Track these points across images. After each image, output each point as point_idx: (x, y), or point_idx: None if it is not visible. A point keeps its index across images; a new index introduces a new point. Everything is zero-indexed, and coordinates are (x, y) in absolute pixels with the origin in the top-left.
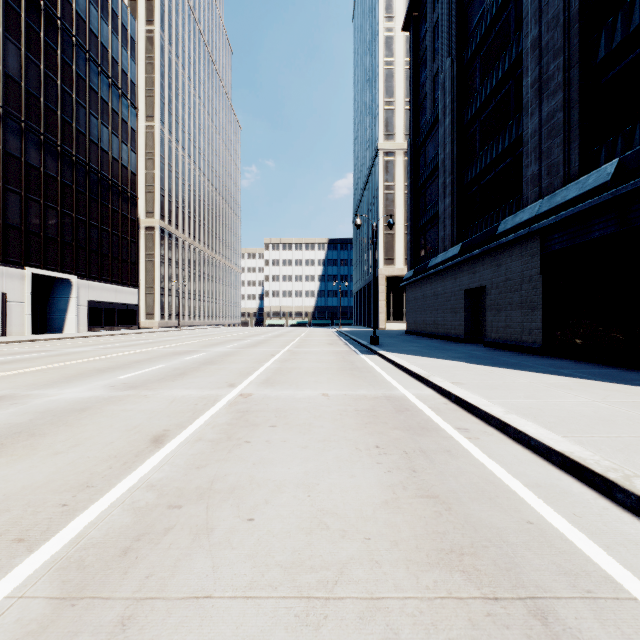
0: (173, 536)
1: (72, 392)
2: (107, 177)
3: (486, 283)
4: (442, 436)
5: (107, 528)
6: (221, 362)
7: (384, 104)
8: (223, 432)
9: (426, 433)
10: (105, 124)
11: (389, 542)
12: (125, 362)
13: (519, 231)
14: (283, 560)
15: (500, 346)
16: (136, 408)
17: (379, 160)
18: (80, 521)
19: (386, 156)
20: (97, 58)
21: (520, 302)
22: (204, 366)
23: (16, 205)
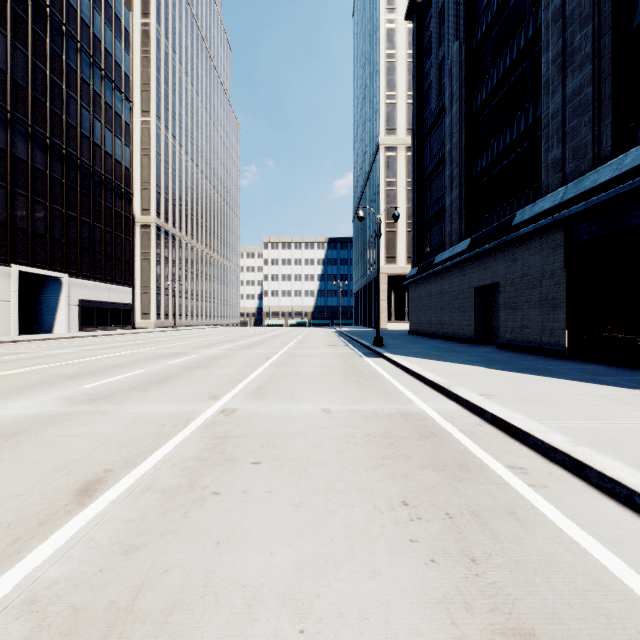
0: None
1: (16, 407)
2: (100, 172)
3: (499, 280)
4: (493, 482)
5: None
6: (209, 366)
7: (385, 98)
8: (185, 474)
9: (469, 476)
10: (98, 117)
11: None
12: (101, 366)
13: (540, 221)
14: None
15: (516, 348)
16: (83, 432)
17: (380, 155)
18: None
19: (388, 151)
20: (89, 49)
21: (540, 300)
22: (188, 371)
23: (1, 199)
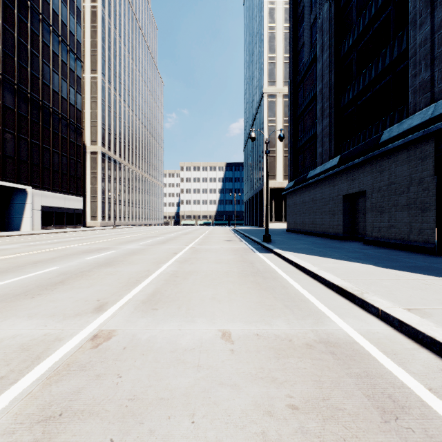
0: None
1: None
2: (57, 112)
3: (366, 188)
4: None
5: None
6: (119, 263)
7: (268, 59)
8: None
9: None
10: (56, 71)
11: None
12: (22, 263)
13: (410, 135)
14: None
15: (383, 244)
16: None
17: (264, 101)
18: None
19: (269, 98)
20: (49, 20)
21: (407, 204)
22: (97, 269)
23: None
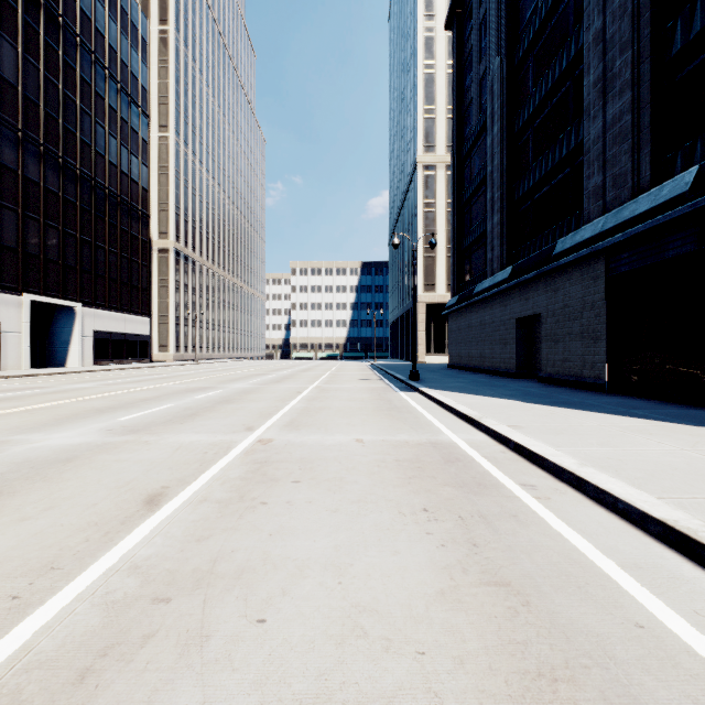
0: (153, 649)
1: (60, 437)
2: (115, 193)
3: (541, 311)
4: (504, 495)
5: (65, 635)
6: (239, 401)
7: (424, 112)
8: (234, 490)
9: (484, 491)
10: (113, 134)
11: (451, 659)
12: (129, 401)
13: (580, 251)
14: (303, 691)
15: (557, 382)
16: (133, 458)
17: (418, 174)
18: (30, 624)
19: (426, 170)
20: (104, 60)
21: (581, 332)
22: (219, 405)
23: (12, 224)
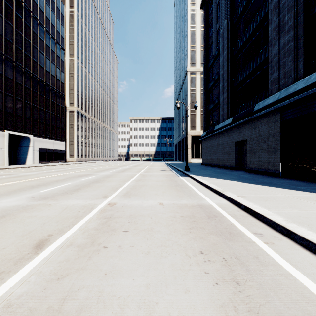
0: None
1: (5, 202)
2: (49, 85)
3: (247, 138)
4: (246, 241)
5: None
6: (103, 181)
7: (190, 48)
8: (89, 237)
9: (234, 238)
10: (48, 57)
11: None
12: (49, 181)
13: (267, 109)
14: None
15: (255, 172)
16: (39, 215)
17: (188, 76)
18: None
19: (191, 74)
20: (43, 24)
21: (267, 148)
22: (92, 184)
23: (0, 98)
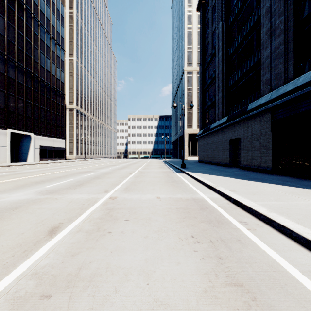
0: None
1: (15, 196)
2: (49, 84)
3: (241, 136)
4: (232, 228)
5: None
6: (103, 177)
7: (187, 48)
8: (95, 224)
9: (221, 225)
10: (48, 58)
11: None
12: (52, 177)
13: (259, 109)
14: None
15: (248, 169)
16: (48, 207)
17: (184, 76)
18: None
19: (188, 74)
20: (44, 25)
21: (260, 146)
22: (93, 180)
23: (2, 97)
